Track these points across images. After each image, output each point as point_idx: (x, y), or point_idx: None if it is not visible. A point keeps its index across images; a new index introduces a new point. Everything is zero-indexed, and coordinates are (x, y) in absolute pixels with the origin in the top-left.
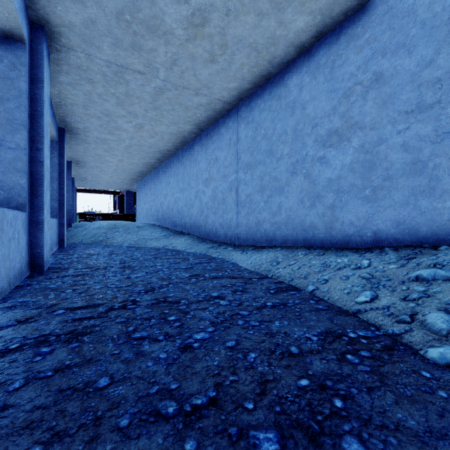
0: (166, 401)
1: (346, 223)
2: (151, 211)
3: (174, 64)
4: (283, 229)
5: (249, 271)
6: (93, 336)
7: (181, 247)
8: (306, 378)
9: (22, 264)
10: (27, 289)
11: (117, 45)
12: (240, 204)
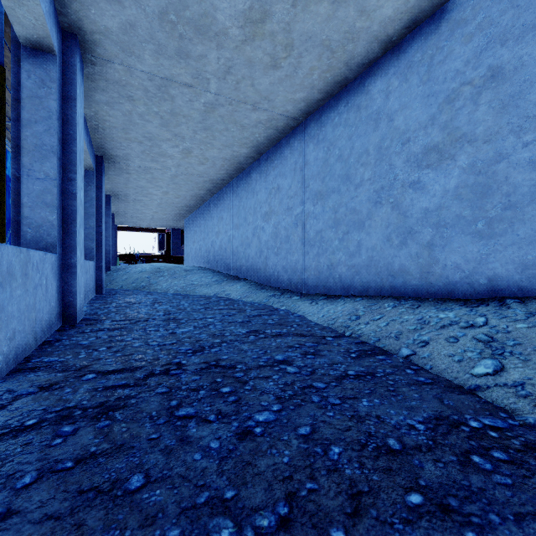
0: (219, 518)
1: (450, 266)
2: (201, 252)
3: (228, 72)
4: (364, 274)
5: (322, 326)
6: (127, 411)
7: (236, 295)
8: (418, 492)
9: (52, 315)
10: (55, 345)
11: (160, 53)
12: (308, 242)
